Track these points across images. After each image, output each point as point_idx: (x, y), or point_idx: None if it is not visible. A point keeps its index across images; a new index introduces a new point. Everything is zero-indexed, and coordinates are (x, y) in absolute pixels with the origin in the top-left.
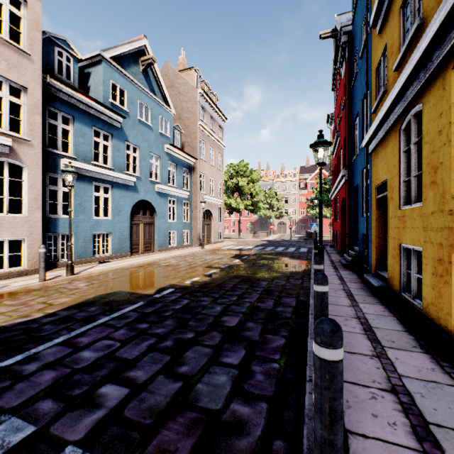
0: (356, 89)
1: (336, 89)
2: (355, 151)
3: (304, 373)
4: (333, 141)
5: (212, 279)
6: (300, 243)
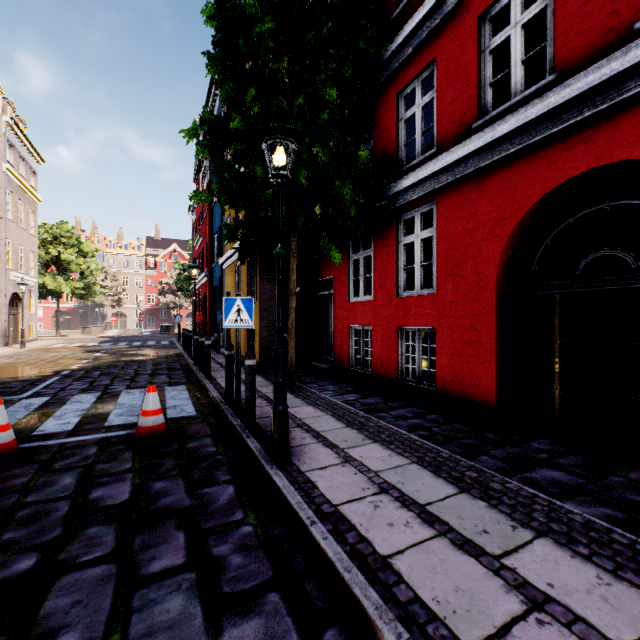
0: (216, 212)
1: (199, 187)
2: (215, 258)
3: (196, 374)
4: (196, 233)
5: (97, 364)
6: (157, 338)
